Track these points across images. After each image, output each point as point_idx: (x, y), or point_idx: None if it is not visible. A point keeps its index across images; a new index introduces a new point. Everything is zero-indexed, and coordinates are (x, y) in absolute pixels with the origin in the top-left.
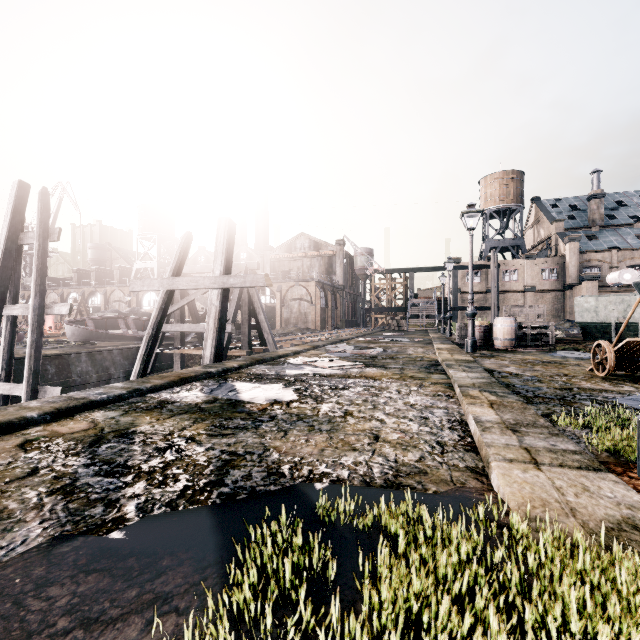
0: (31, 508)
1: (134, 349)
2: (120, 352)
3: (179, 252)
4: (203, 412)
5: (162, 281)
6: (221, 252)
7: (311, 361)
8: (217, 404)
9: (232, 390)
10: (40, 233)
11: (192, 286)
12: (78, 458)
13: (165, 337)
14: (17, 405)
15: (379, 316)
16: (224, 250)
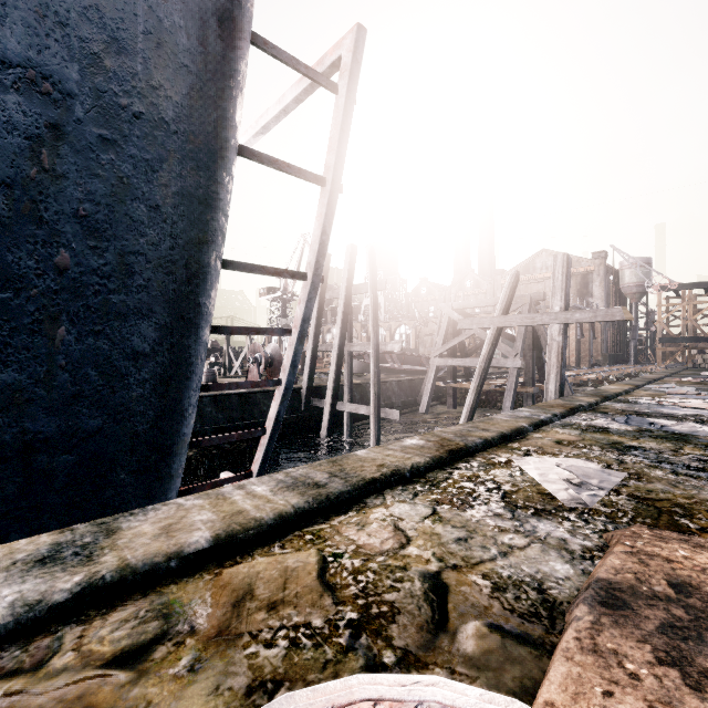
0: (683, 480)
1: (406, 381)
2: (397, 384)
3: (508, 291)
4: (663, 438)
5: (492, 319)
6: (559, 288)
7: (673, 402)
8: (660, 433)
9: (651, 423)
10: (373, 285)
11: (527, 323)
12: (633, 457)
13: (423, 371)
14: (493, 418)
15: (669, 349)
16: (563, 286)
